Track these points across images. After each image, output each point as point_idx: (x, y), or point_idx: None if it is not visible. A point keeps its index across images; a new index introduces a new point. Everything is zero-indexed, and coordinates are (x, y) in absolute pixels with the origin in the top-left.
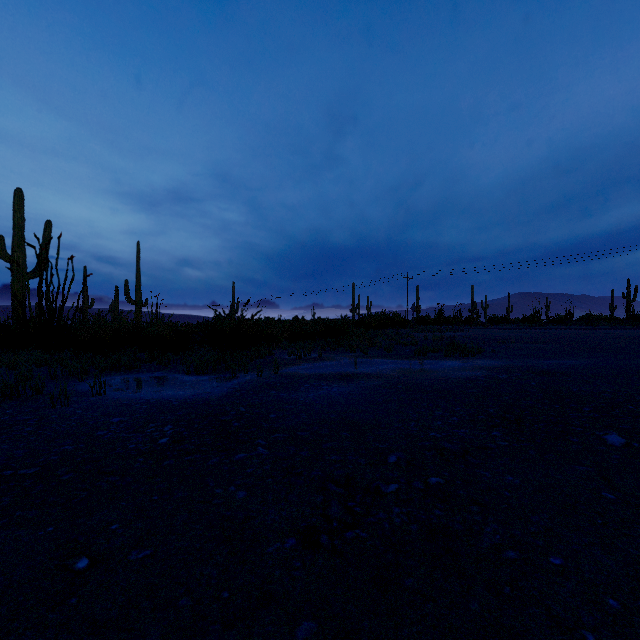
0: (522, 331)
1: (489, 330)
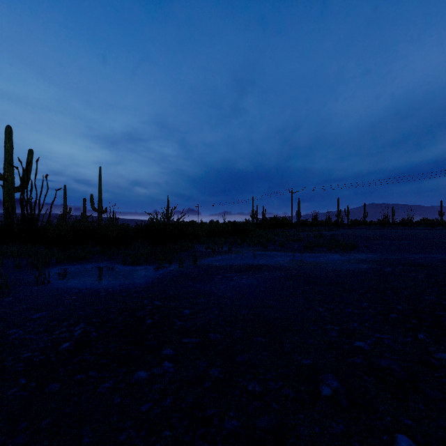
0: (380, 231)
1: (354, 230)
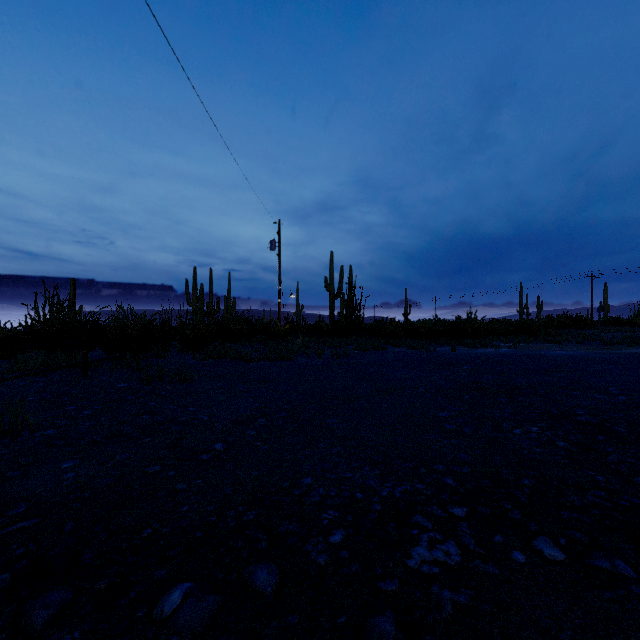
0: None
1: None
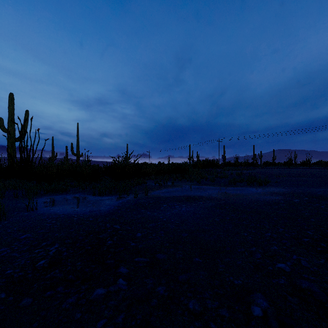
0: (286, 170)
1: (266, 169)
